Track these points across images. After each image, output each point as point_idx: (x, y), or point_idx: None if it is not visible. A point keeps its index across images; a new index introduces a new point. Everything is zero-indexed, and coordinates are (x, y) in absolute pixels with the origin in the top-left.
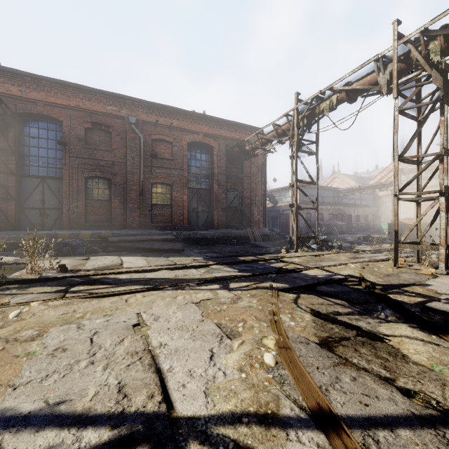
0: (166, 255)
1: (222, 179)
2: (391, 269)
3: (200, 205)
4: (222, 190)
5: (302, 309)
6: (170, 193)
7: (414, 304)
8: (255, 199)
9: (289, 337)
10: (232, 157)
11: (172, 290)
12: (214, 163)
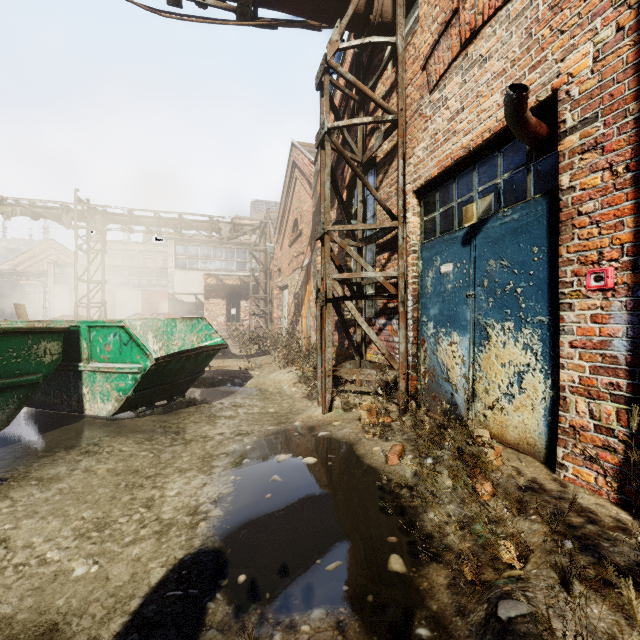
0: None
1: None
2: None
3: None
4: None
5: None
6: None
7: None
8: None
9: None
10: None
11: None
12: None
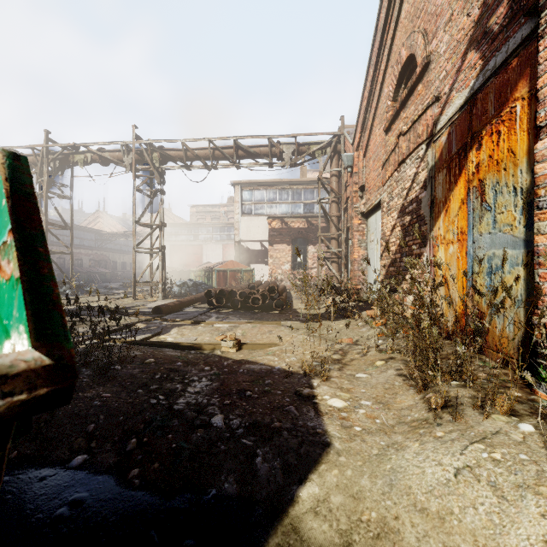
0: None
1: None
2: (131, 301)
3: None
4: None
5: None
6: None
7: (132, 312)
8: None
9: None
10: None
11: None
12: None
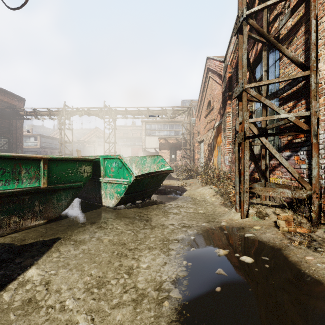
0: None
1: None
2: None
3: None
4: None
5: None
6: None
7: None
8: (19, 145)
9: None
10: (3, 114)
11: None
12: None
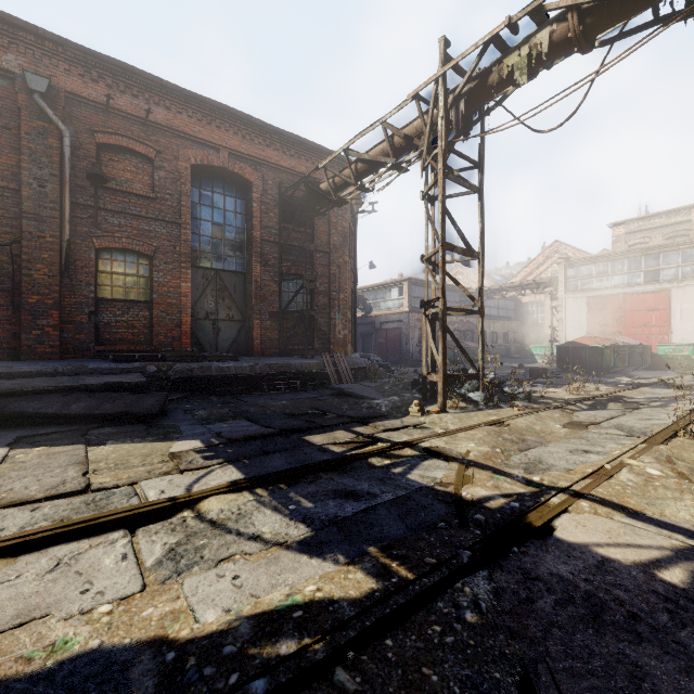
0: (102, 432)
1: (270, 252)
2: None
3: (222, 307)
4: (270, 275)
5: None
6: (147, 275)
7: None
8: (337, 297)
9: None
10: (292, 208)
11: None
12: (253, 218)
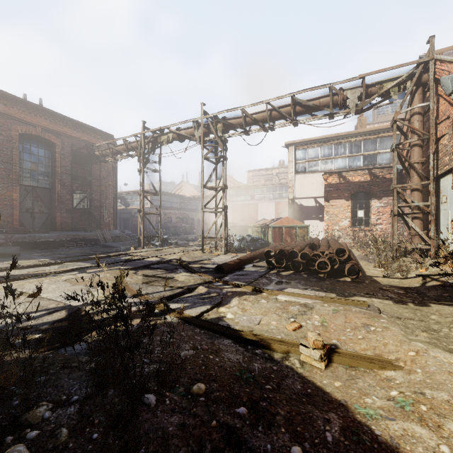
0: None
1: (66, 179)
2: (200, 254)
3: (37, 205)
4: (66, 191)
5: (138, 275)
6: None
7: (198, 267)
8: (105, 202)
9: (128, 283)
10: (79, 158)
11: (35, 278)
12: (56, 161)
